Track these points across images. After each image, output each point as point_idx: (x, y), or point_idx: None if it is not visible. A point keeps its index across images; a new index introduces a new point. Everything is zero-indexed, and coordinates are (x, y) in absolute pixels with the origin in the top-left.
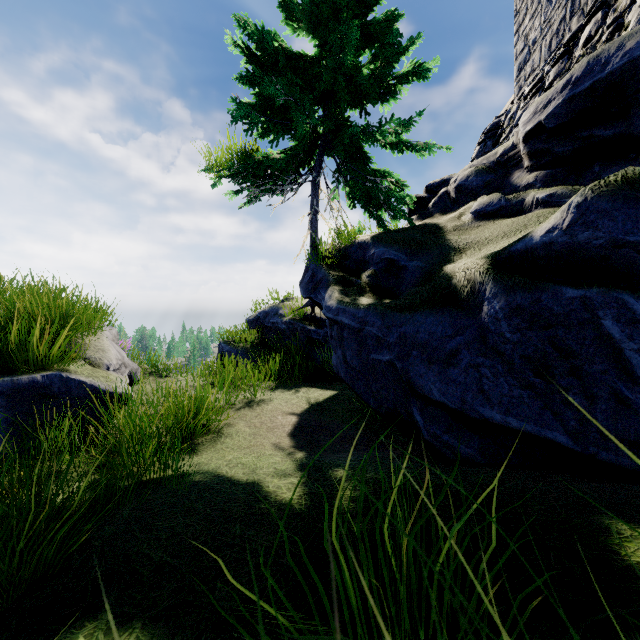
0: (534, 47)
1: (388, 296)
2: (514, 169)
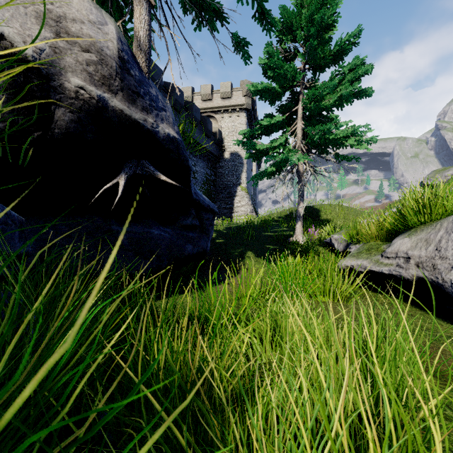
0: None
1: None
2: None
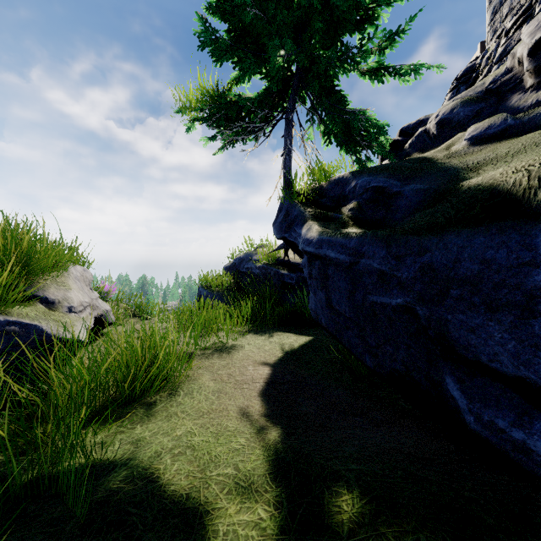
0: None
1: (378, 228)
2: (511, 93)
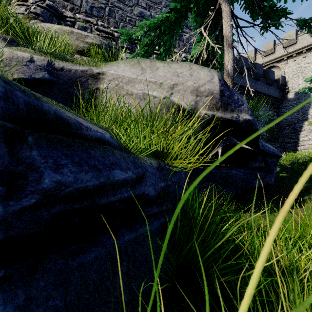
0: None
1: None
2: None
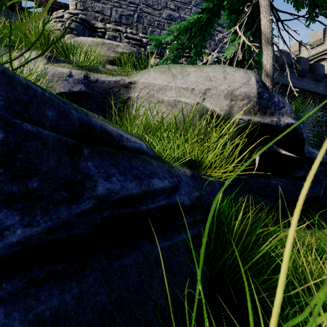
0: (104, 1)
1: None
2: None
